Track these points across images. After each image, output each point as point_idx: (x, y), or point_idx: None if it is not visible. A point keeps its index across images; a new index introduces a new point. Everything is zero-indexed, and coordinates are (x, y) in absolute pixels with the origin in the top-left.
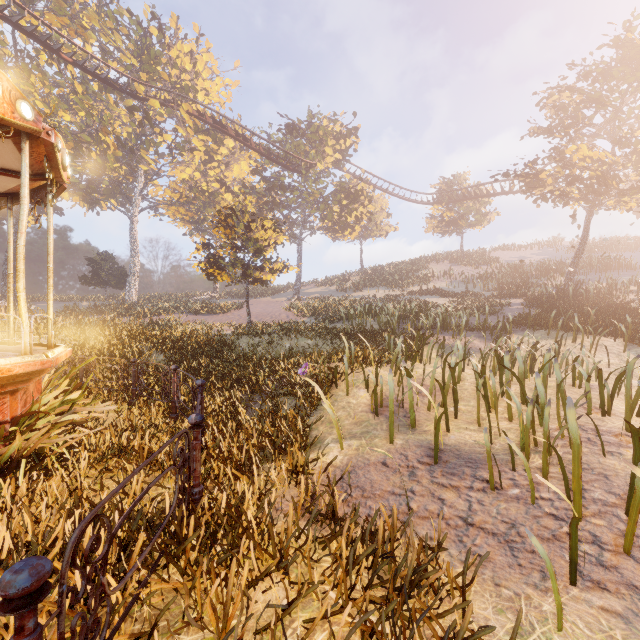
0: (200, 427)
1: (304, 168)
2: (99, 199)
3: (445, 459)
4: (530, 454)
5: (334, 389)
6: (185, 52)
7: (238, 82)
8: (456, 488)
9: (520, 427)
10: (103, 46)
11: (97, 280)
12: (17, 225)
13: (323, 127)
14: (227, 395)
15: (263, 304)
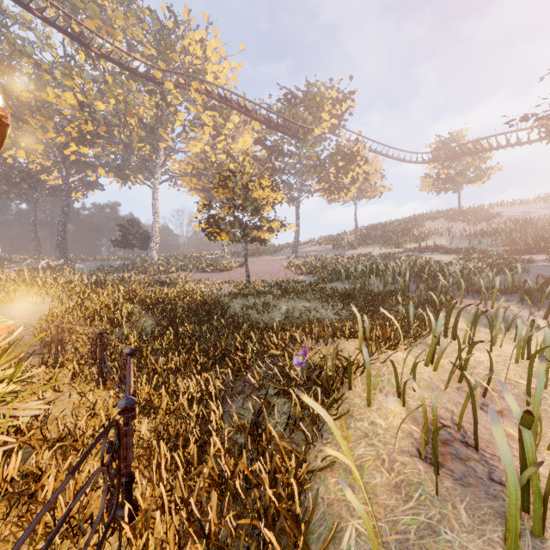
0: None
1: (302, 133)
2: (128, 174)
3: None
4: None
5: (346, 391)
6: (196, 40)
7: (243, 64)
8: None
9: None
10: (128, 42)
11: (126, 243)
12: (66, 199)
13: (320, 93)
14: (207, 376)
15: (264, 262)
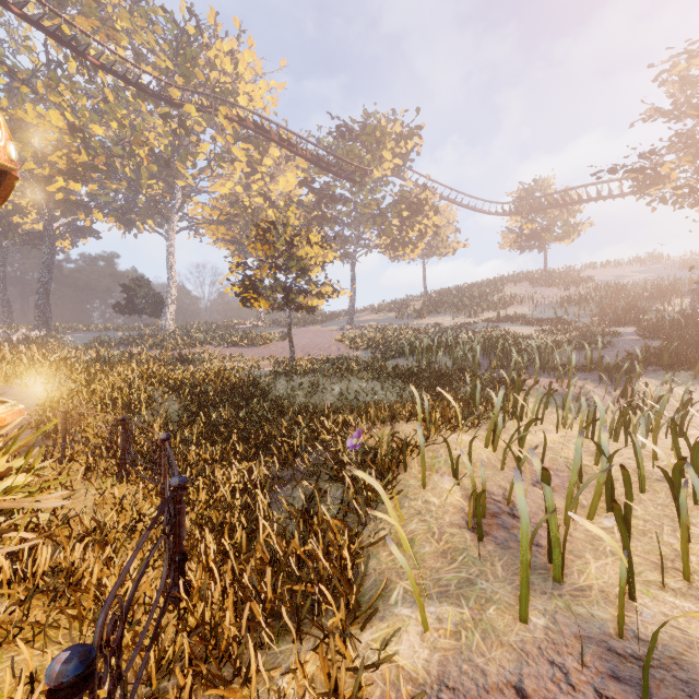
0: (80, 686)
1: (358, 175)
2: (134, 219)
3: (660, 695)
4: None
5: (402, 473)
6: (225, 52)
7: (284, 84)
8: None
9: None
10: (136, 49)
11: (132, 308)
12: (50, 250)
13: (380, 127)
14: (249, 467)
15: (311, 334)
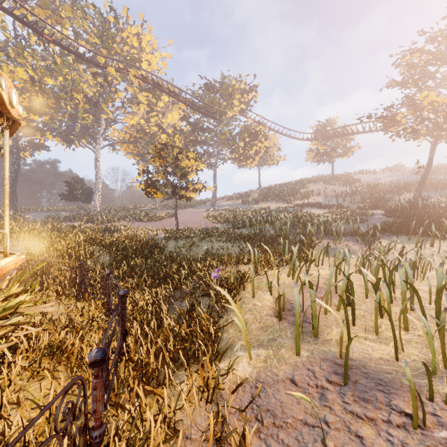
0: (101, 363)
1: (218, 115)
2: (73, 139)
3: (353, 378)
4: (443, 378)
5: (242, 291)
6: (133, 34)
7: (171, 55)
8: (373, 421)
9: (431, 349)
10: (75, 30)
11: (72, 196)
12: (16, 158)
13: (232, 85)
14: (155, 291)
15: (189, 213)
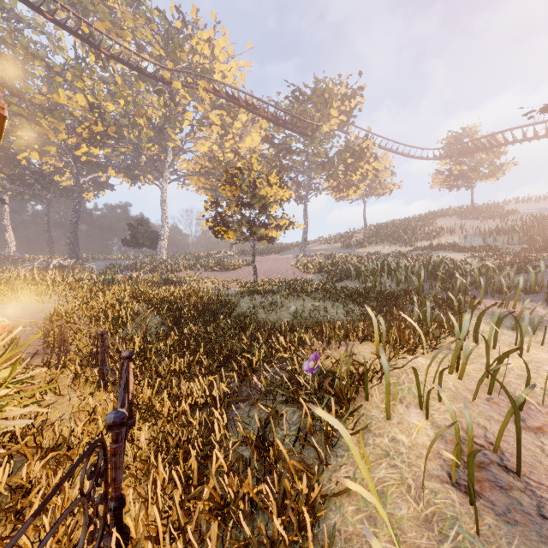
0: None
1: (310, 130)
2: (137, 174)
3: None
4: None
5: (362, 400)
6: (204, 40)
7: (250, 63)
8: None
9: None
10: (137, 42)
11: (135, 242)
12: (78, 199)
13: (328, 89)
14: (212, 380)
15: (272, 261)
